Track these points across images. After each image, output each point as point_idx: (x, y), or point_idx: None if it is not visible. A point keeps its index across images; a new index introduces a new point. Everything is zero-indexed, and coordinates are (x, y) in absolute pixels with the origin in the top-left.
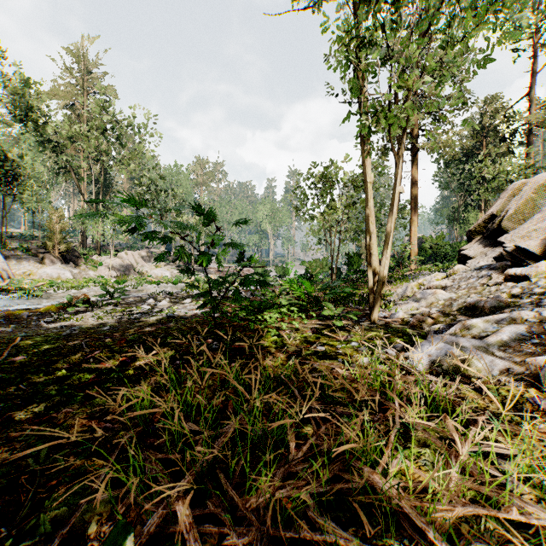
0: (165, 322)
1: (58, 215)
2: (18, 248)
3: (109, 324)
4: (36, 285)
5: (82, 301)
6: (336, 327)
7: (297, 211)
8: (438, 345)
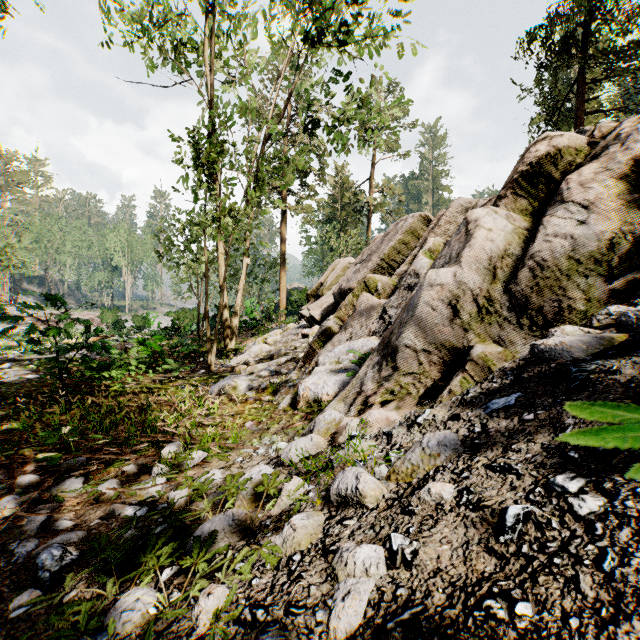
0: None
1: None
2: None
3: None
4: None
5: None
6: (177, 377)
7: (158, 258)
8: (226, 380)
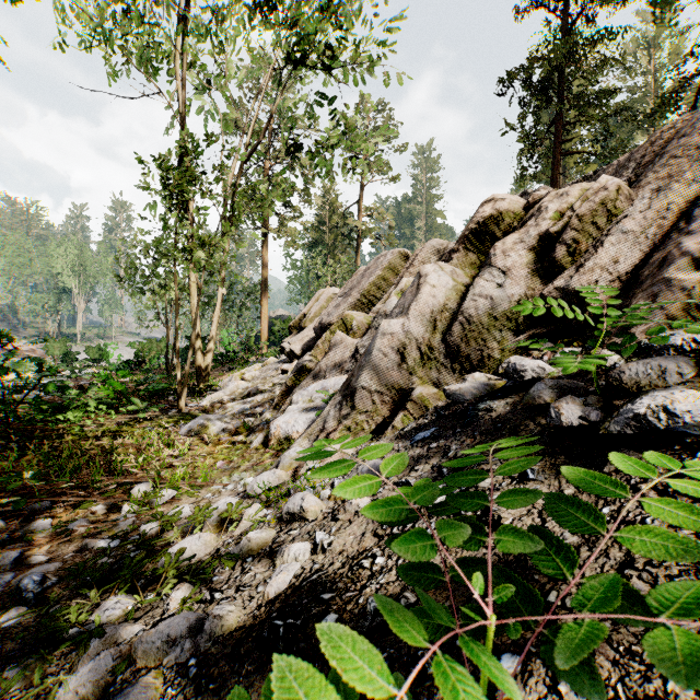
0: None
1: None
2: None
3: None
4: None
5: None
6: (144, 418)
7: (119, 283)
8: (197, 420)
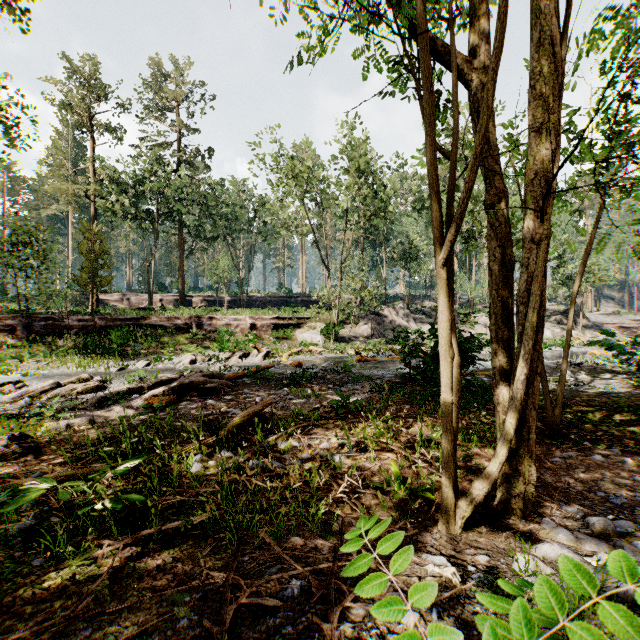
0: (606, 396)
1: None
2: (416, 311)
3: None
4: None
5: None
6: None
7: None
8: None
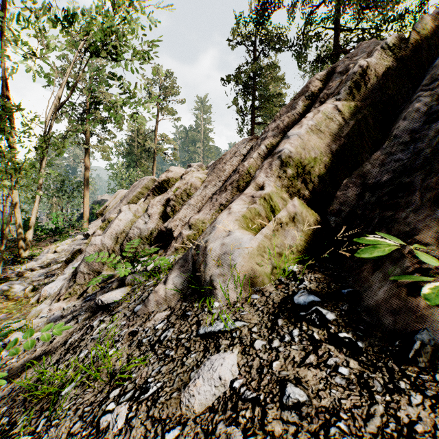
0: None
1: None
2: None
3: None
4: None
5: None
6: None
7: None
8: (2, 286)
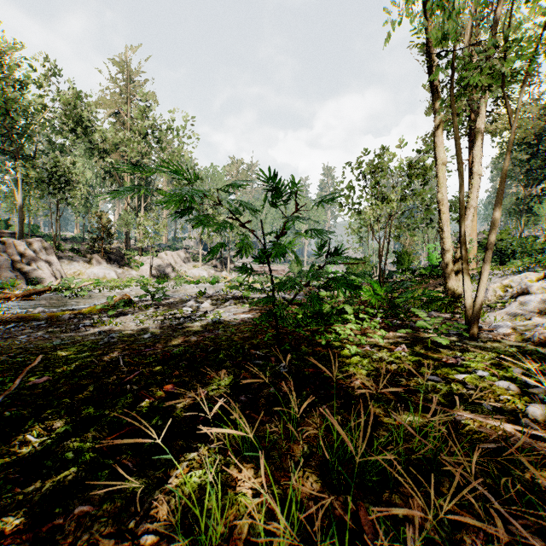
0: (212, 329)
1: (104, 217)
2: (69, 249)
3: (150, 330)
4: (83, 284)
5: (123, 302)
6: (427, 342)
7: (340, 206)
8: None
